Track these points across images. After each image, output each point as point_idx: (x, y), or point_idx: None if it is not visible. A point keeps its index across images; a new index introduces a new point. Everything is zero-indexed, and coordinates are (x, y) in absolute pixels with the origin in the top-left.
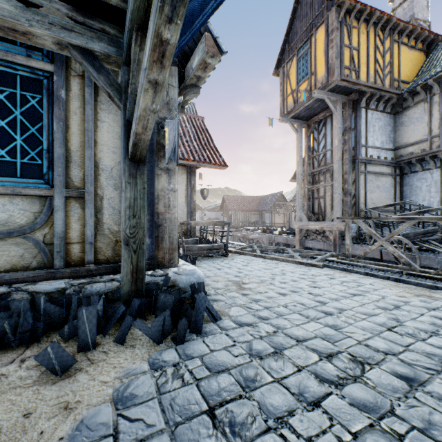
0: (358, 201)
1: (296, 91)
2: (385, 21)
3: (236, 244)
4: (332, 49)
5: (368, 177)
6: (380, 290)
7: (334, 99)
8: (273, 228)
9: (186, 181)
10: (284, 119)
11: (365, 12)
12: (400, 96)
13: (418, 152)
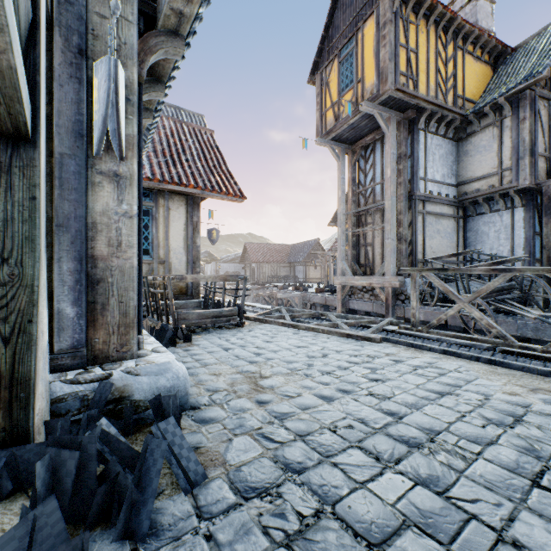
0: (415, 249)
1: (338, 104)
2: (448, 20)
3: (258, 306)
4: (385, 48)
5: (427, 218)
6: (476, 382)
7: (386, 115)
8: (307, 285)
9: (184, 218)
10: (323, 140)
11: (425, 4)
12: (464, 118)
13: (485, 189)
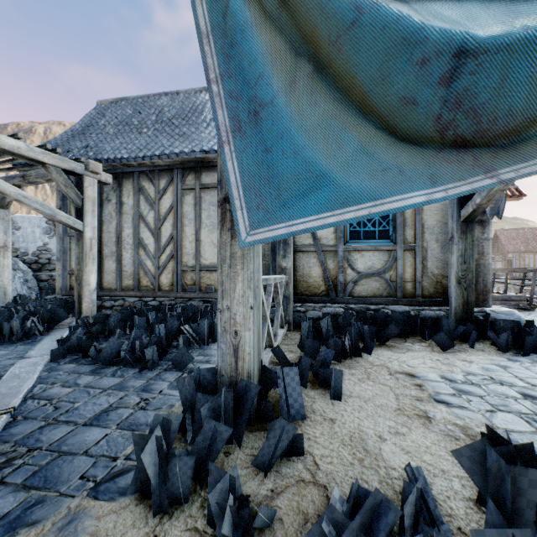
0: None
1: None
2: None
3: None
4: None
5: None
6: None
7: None
8: None
9: None
10: None
11: None
12: None
13: None
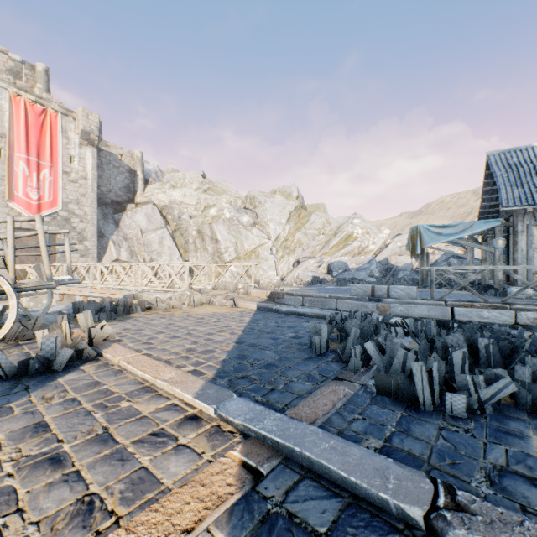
0: None
1: None
2: None
3: None
4: None
5: None
6: None
7: None
8: None
9: None
10: None
11: None
12: None
13: None
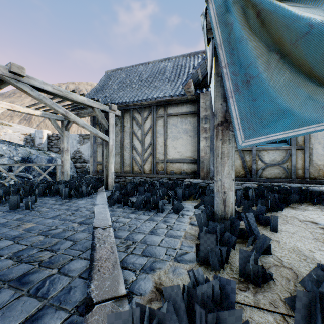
0: None
1: None
2: None
3: None
4: None
5: None
6: None
7: None
8: None
9: None
10: None
11: None
12: None
13: None
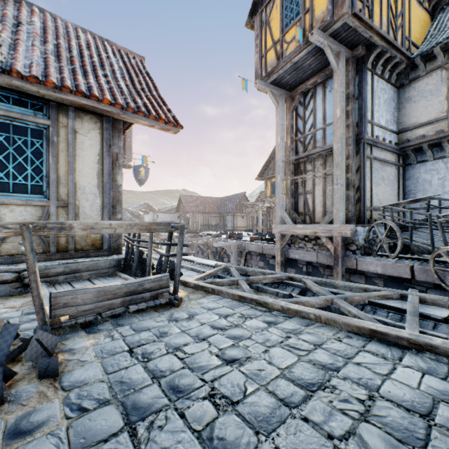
0: (363, 196)
1: (281, 41)
2: None
3: (197, 261)
4: None
5: (374, 164)
6: None
7: (336, 50)
8: (237, 233)
9: (99, 146)
10: (263, 83)
11: None
12: (409, 61)
13: (432, 135)
